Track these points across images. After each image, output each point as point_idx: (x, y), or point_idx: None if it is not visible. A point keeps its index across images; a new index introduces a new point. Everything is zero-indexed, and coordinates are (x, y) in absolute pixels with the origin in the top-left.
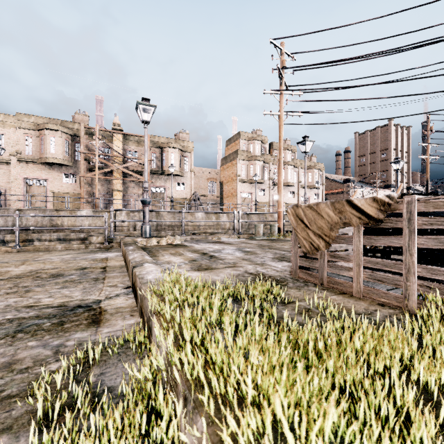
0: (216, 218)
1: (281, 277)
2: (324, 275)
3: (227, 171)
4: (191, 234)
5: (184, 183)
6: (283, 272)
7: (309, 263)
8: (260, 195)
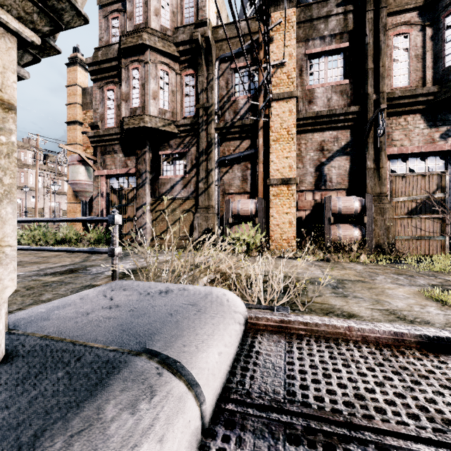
0: None
1: None
2: None
3: None
4: None
5: None
6: None
7: None
8: (33, 202)
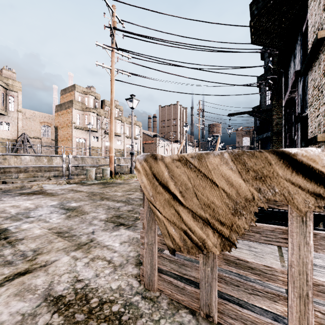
0: (48, 160)
1: (124, 301)
2: (213, 298)
3: (62, 117)
4: (1, 181)
5: (9, 123)
6: (125, 271)
7: (179, 268)
8: (94, 141)
